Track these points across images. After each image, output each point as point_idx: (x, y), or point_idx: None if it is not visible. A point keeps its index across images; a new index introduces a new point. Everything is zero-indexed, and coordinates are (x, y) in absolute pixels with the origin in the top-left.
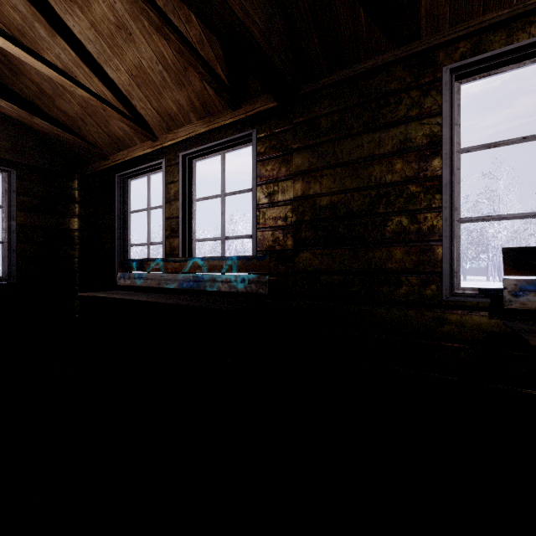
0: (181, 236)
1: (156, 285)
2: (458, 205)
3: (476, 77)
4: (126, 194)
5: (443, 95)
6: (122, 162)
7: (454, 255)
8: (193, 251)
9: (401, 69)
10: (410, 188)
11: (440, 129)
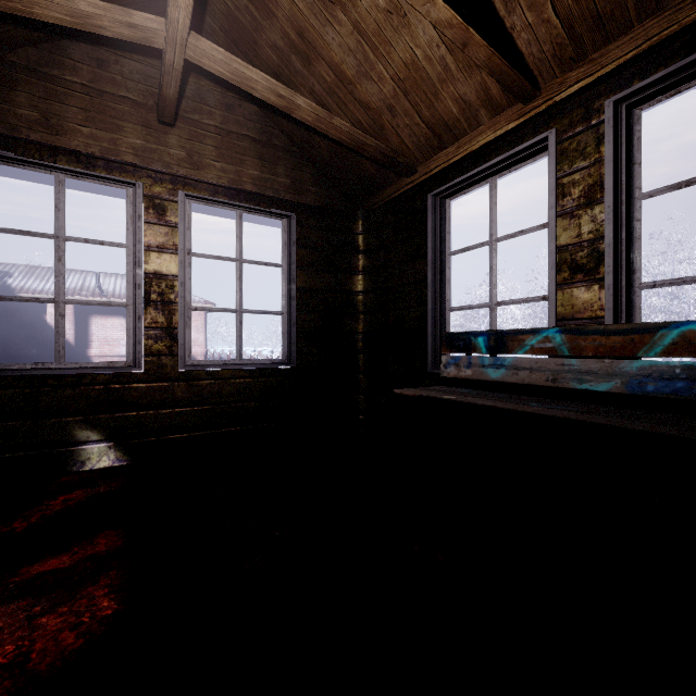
0: (610, 278)
1: (544, 381)
2: None
3: None
4: (442, 225)
5: None
6: (442, 170)
7: None
8: (629, 311)
9: None
10: None
11: None
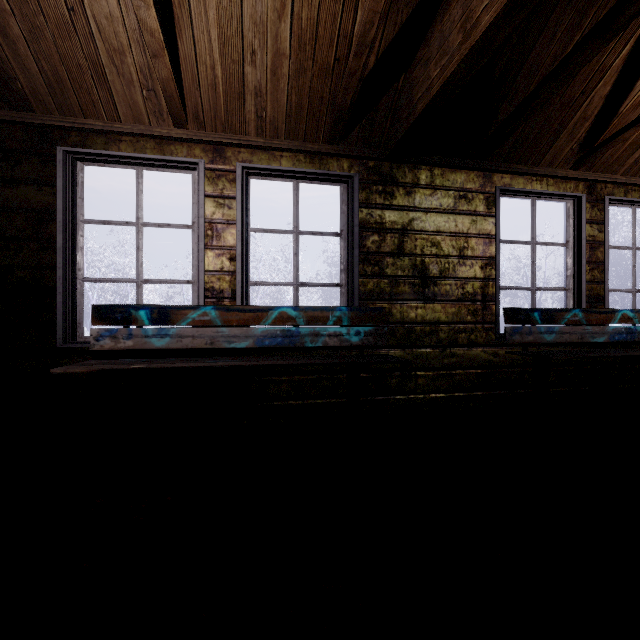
0: None
1: None
2: (82, 267)
3: (95, 164)
4: None
5: (58, 170)
6: None
7: (71, 309)
8: None
9: (21, 132)
10: (30, 245)
11: (57, 199)
